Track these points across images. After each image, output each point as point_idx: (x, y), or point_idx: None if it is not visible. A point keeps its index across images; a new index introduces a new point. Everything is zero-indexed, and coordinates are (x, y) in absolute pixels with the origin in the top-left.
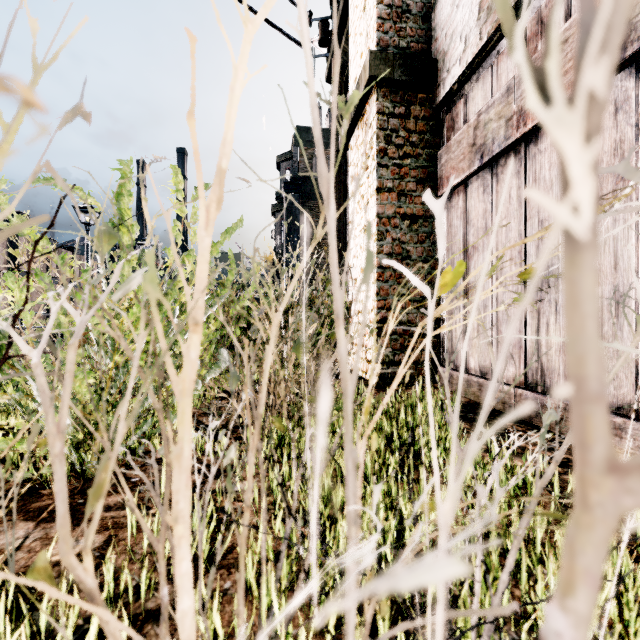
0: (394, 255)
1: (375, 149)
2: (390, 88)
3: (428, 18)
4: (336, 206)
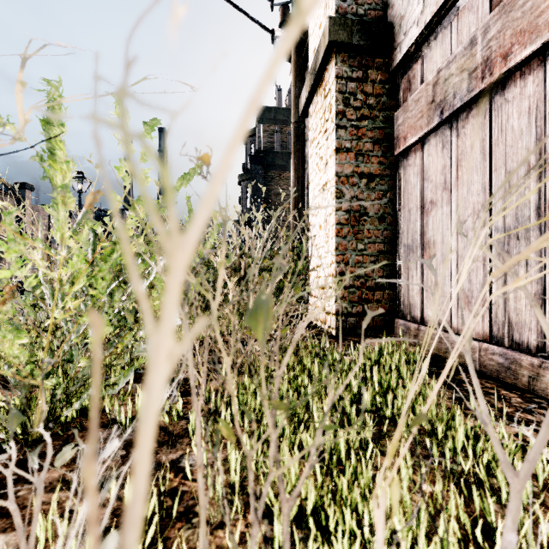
0: (352, 212)
1: (334, 111)
2: (348, 53)
3: None
4: (295, 171)
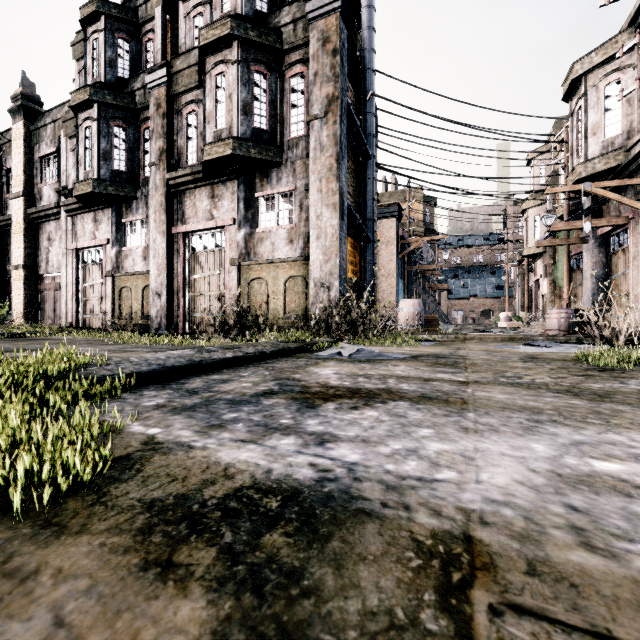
0: (28, 302)
1: (24, 281)
2: (27, 270)
3: (37, 257)
4: None
